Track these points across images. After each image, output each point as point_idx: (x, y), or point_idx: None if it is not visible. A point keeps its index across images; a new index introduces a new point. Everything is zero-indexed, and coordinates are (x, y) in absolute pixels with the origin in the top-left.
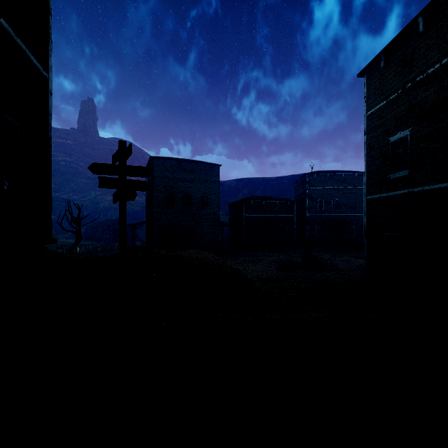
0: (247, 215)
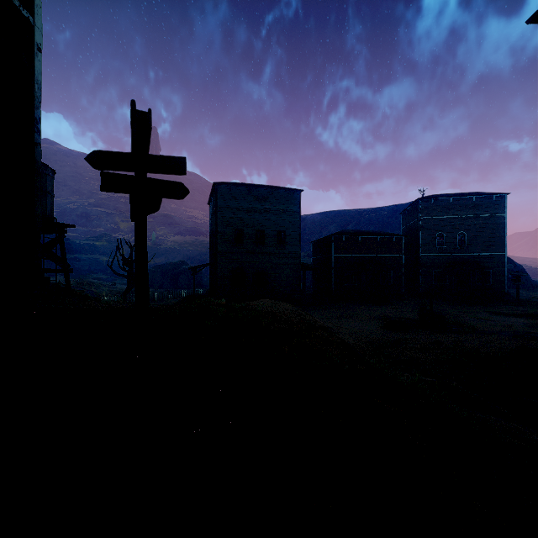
0: (337, 256)
